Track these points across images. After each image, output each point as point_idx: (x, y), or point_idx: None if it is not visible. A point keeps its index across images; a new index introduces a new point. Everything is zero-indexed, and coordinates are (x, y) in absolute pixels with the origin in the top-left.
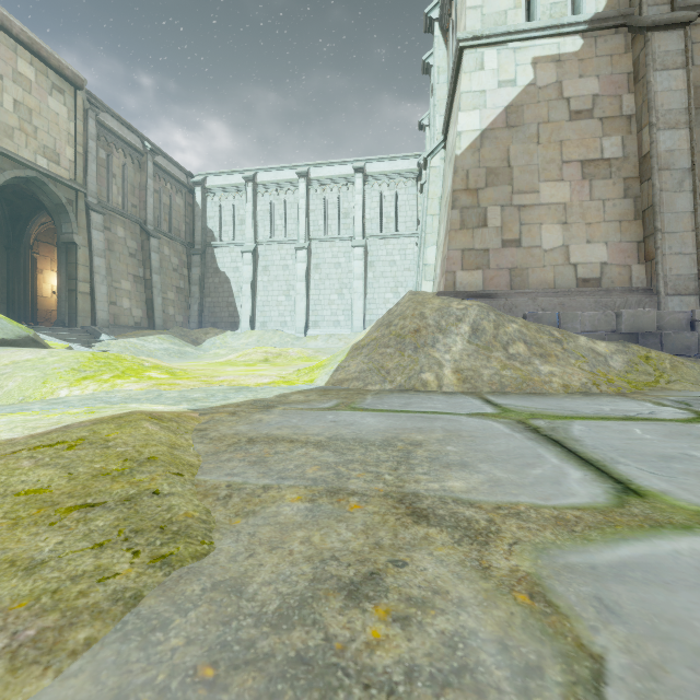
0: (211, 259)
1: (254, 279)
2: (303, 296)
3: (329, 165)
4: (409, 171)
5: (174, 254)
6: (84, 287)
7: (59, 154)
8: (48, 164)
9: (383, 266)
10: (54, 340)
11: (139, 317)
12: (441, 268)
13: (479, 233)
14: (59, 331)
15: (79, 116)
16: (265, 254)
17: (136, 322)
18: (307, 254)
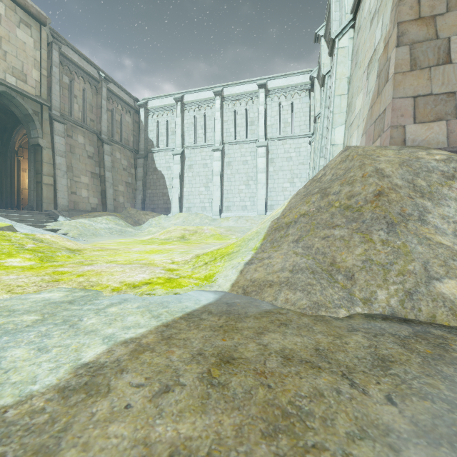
0: (151, 161)
1: (181, 175)
2: (218, 187)
3: (238, 85)
4: (303, 84)
5: (124, 157)
6: (48, 179)
7: (26, 75)
8: (16, 82)
9: (281, 161)
10: (2, 220)
11: (95, 204)
12: (367, 135)
13: (439, 72)
14: (23, 214)
15: (43, 46)
16: (190, 156)
17: (92, 207)
18: (222, 154)
